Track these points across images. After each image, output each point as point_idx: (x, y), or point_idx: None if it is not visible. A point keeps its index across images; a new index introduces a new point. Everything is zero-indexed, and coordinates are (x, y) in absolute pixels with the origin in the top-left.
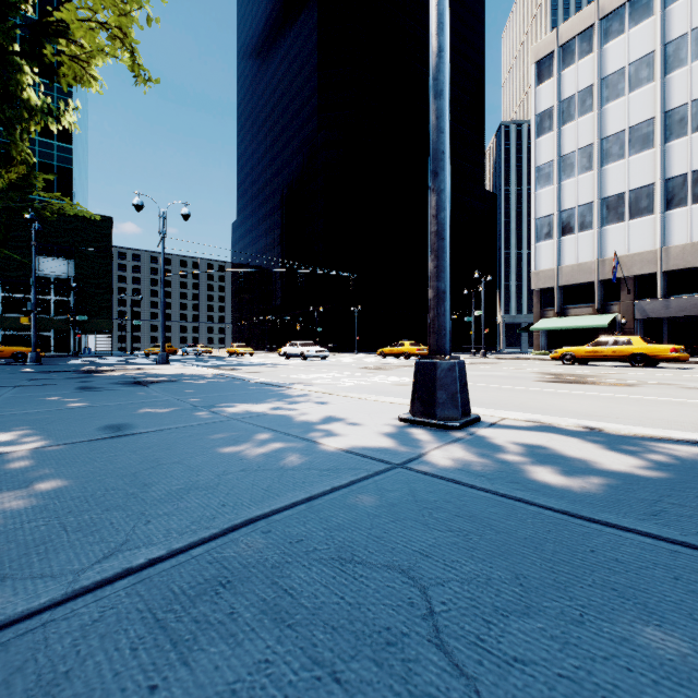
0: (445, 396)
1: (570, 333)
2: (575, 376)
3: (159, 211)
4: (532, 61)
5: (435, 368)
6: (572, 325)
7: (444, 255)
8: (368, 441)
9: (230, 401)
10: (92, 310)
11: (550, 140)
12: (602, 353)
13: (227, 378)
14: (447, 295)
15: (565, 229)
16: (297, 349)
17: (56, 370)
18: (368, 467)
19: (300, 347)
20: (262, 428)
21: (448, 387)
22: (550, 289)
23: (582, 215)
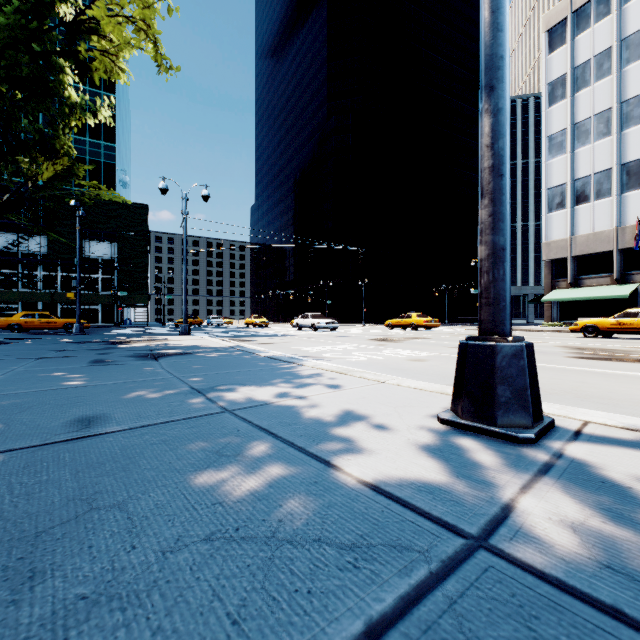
0: (509, 393)
1: (585, 304)
2: (610, 352)
3: (182, 193)
4: (543, 30)
5: (493, 353)
6: (587, 296)
7: (503, 198)
8: (405, 464)
9: (232, 382)
10: (131, 286)
11: (562, 108)
12: (631, 326)
13: (237, 352)
14: (507, 252)
15: (579, 198)
16: (308, 321)
17: (89, 340)
18: (423, 543)
19: (311, 319)
20: (259, 429)
21: (513, 381)
22: (562, 260)
23: (599, 182)
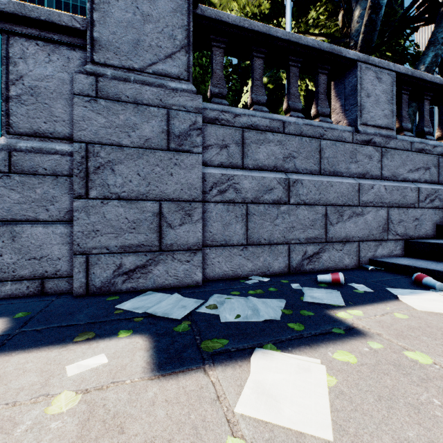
0: None
1: None
2: None
3: None
4: None
5: None
6: None
7: None
8: None
9: None
10: None
11: None
12: None
13: None
14: None
15: None
16: None
17: None
18: None
19: None
20: None
21: None
22: None
23: None
